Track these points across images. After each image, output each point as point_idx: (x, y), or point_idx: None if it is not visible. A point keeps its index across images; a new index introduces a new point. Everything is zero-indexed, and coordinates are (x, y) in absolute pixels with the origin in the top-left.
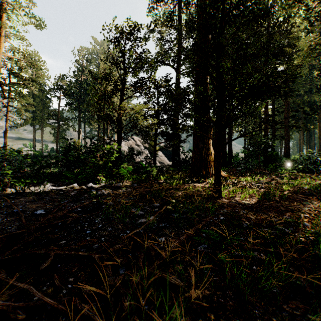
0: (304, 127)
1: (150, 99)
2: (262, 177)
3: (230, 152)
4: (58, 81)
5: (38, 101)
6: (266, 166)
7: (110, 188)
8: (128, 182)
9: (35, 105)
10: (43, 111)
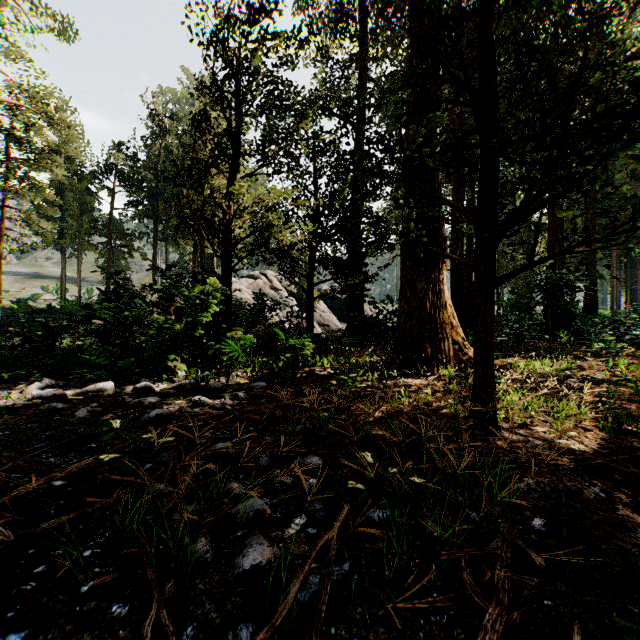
0: (621, 251)
1: (298, 181)
2: (566, 362)
3: (469, 302)
4: (110, 156)
5: (70, 198)
6: (552, 334)
7: (193, 393)
8: (243, 376)
9: (65, 207)
10: (81, 218)
